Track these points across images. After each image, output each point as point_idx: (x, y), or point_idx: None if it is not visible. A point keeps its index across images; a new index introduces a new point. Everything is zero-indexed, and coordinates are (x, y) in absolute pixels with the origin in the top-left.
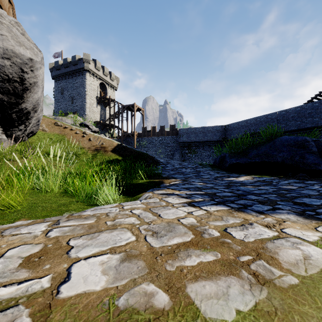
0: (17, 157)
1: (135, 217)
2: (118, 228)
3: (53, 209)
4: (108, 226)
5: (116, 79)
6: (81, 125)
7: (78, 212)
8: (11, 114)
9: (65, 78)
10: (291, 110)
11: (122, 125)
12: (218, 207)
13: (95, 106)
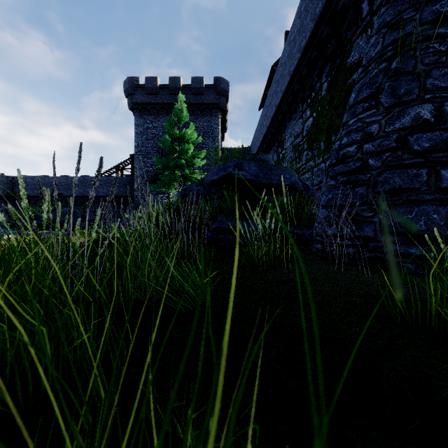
0: None
1: None
2: None
3: None
4: None
5: None
6: None
7: None
8: None
9: None
10: (88, 179)
11: None
12: None
13: None
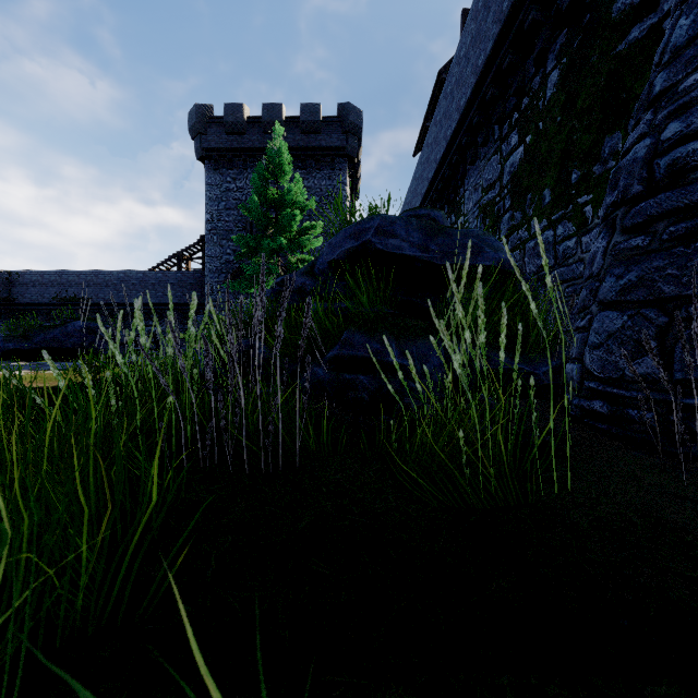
0: None
1: None
2: None
3: None
4: None
5: None
6: None
7: None
8: None
9: None
10: (132, 275)
11: None
12: None
13: None
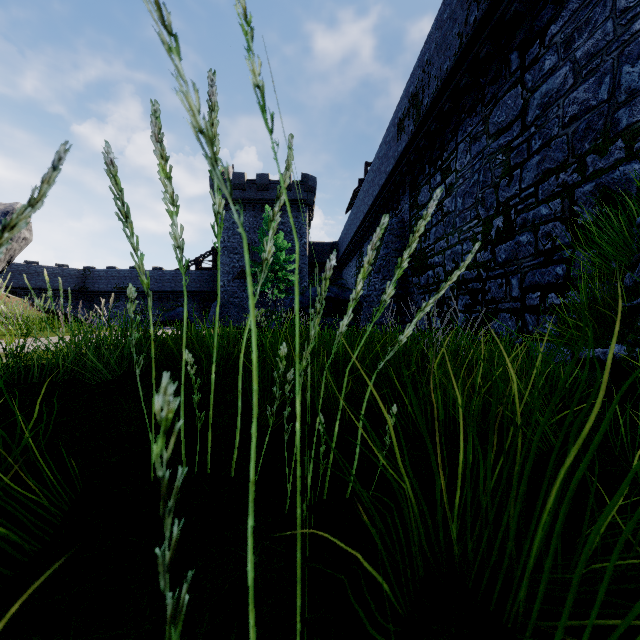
0: None
1: None
2: None
3: None
4: None
5: None
6: None
7: None
8: None
9: None
10: (167, 273)
11: None
12: None
13: None
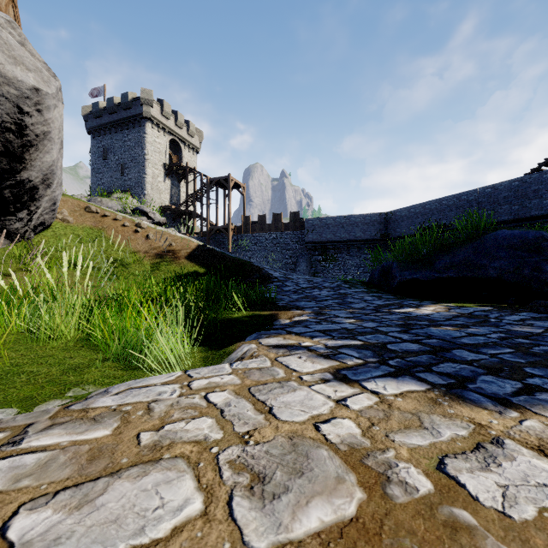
0: (14, 268)
1: (213, 417)
2: (164, 457)
3: (50, 379)
4: (141, 451)
5: (198, 134)
6: (135, 212)
7: (100, 386)
8: (1, 191)
9: (110, 132)
10: (502, 186)
11: (207, 212)
12: (401, 382)
13: (162, 181)
